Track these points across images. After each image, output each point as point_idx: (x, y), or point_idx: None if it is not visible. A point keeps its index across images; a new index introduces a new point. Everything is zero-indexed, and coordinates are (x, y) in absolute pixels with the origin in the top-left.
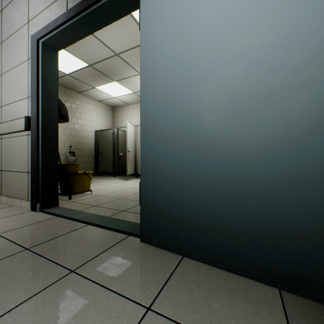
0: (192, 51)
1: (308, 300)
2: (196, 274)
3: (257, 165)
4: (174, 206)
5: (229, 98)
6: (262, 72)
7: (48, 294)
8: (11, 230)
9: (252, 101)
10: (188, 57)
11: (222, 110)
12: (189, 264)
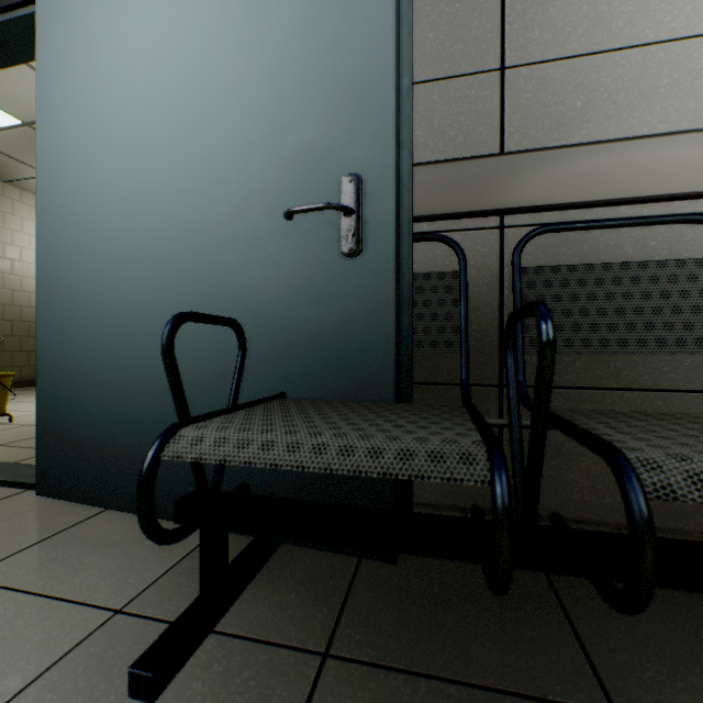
0: (110, 166)
1: (242, 536)
2: (103, 529)
3: (185, 352)
4: (87, 424)
5: (155, 250)
6: (190, 218)
7: None
8: None
9: (180, 258)
10: (105, 173)
11: (147, 267)
12: (107, 517)
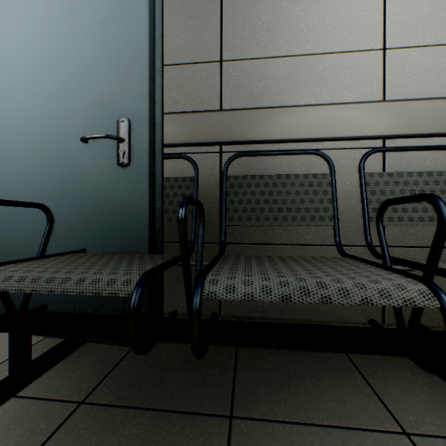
0: None
1: (62, 339)
2: None
3: (24, 224)
4: None
5: (4, 157)
6: (27, 138)
7: None
8: None
9: (21, 163)
10: None
11: None
12: None
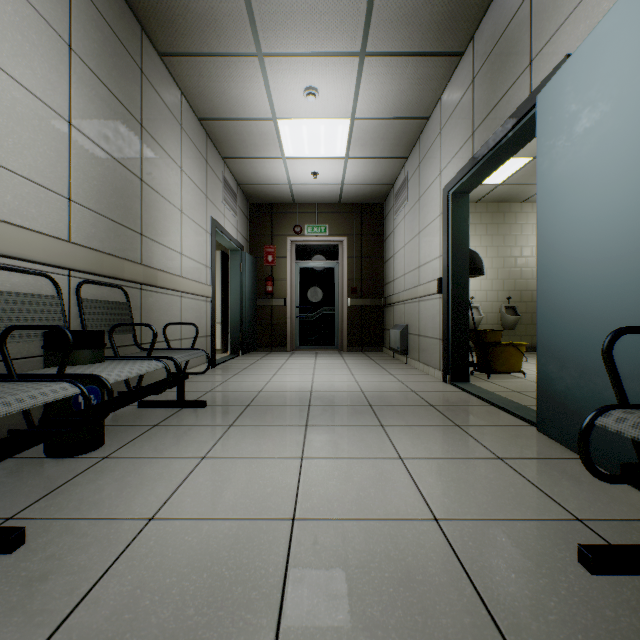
0: (583, 203)
1: None
2: (576, 469)
3: None
4: (566, 391)
5: (619, 261)
6: None
7: (437, 428)
8: (423, 392)
9: None
10: (579, 210)
11: (612, 276)
12: (580, 463)
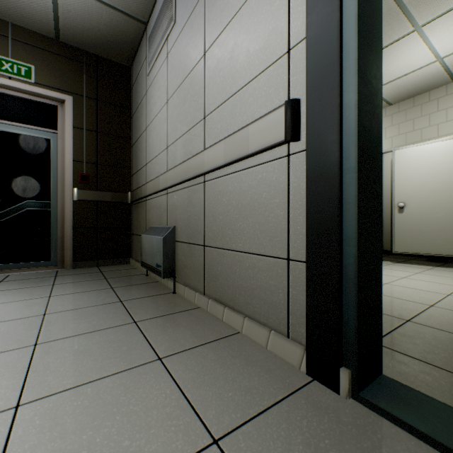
0: None
1: None
2: None
3: None
4: None
5: None
6: None
7: None
8: None
9: None
10: None
11: None
12: None
